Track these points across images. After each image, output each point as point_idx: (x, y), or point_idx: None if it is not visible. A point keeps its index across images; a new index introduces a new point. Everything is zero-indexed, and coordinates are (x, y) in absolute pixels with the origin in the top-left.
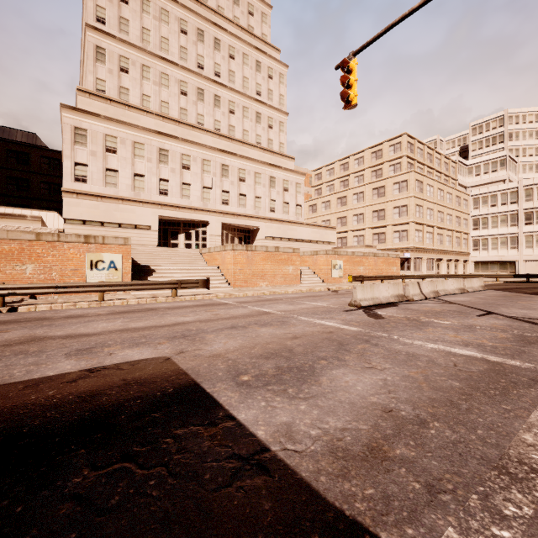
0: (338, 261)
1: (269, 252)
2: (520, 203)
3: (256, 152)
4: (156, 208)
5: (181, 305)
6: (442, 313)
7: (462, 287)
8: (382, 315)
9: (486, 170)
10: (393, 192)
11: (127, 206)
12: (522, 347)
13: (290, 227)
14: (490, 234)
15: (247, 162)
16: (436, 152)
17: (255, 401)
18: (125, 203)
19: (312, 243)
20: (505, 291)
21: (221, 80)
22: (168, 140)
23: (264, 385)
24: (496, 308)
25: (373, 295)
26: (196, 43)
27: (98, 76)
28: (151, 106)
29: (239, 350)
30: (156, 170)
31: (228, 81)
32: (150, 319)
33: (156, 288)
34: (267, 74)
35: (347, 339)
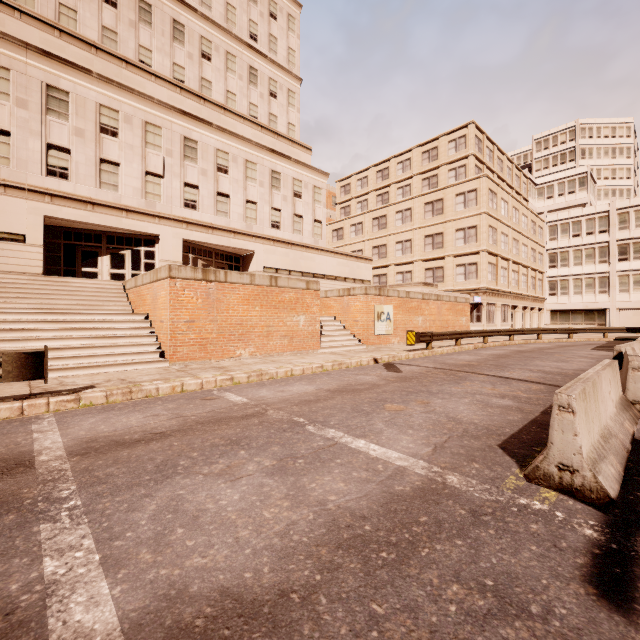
0: (385, 306)
1: (257, 286)
2: (613, 232)
3: (249, 129)
4: (40, 200)
5: None
6: None
7: None
8: None
9: (561, 191)
10: (456, 208)
11: None
12: None
13: (304, 254)
14: (572, 274)
15: (232, 141)
16: (507, 159)
17: None
18: None
19: (338, 281)
20: None
21: None
22: (68, 73)
23: None
24: None
25: (600, 422)
26: None
27: None
28: (36, 8)
29: None
30: (40, 126)
31: (199, 3)
32: None
33: None
34: (268, 10)
35: None
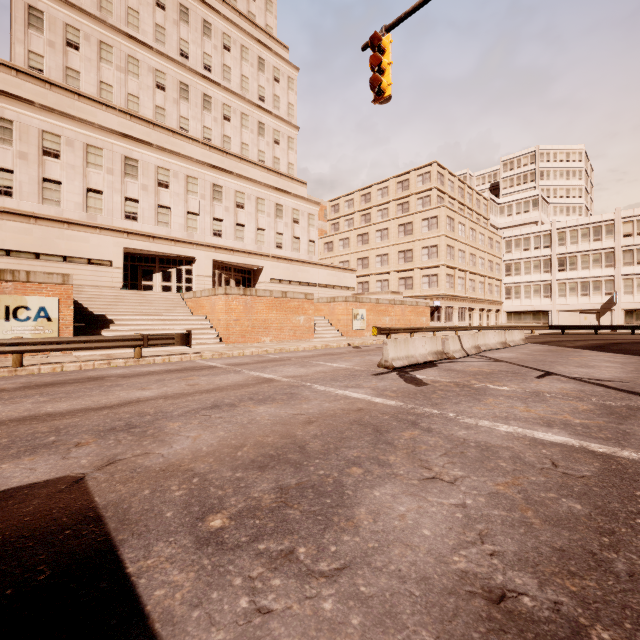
0: (360, 309)
1: (274, 298)
2: (554, 248)
3: (259, 172)
4: (120, 236)
5: (144, 371)
6: (495, 375)
7: (504, 340)
8: (422, 380)
9: (518, 210)
10: (422, 230)
11: (76, 232)
12: (619, 425)
13: (301, 268)
14: (523, 281)
15: (247, 184)
16: (468, 186)
17: (228, 595)
18: (73, 229)
19: (328, 288)
20: (547, 344)
21: (212, 75)
22: (138, 147)
23: (251, 540)
24: (551, 366)
25: (408, 352)
26: (178, 23)
27: (32, 49)
28: (114, 99)
29: (216, 453)
30: (120, 185)
31: (221, 79)
32: (84, 395)
33: (110, 347)
34: (273, 75)
35: (386, 421)
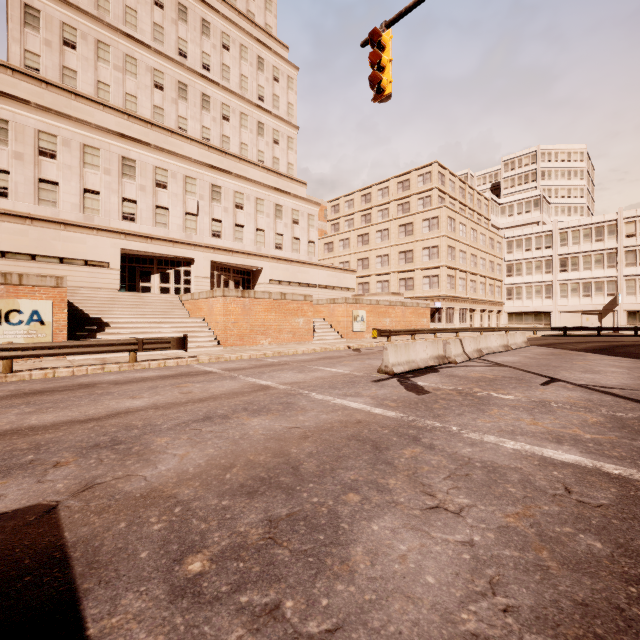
0: (360, 311)
1: (273, 300)
2: (555, 248)
3: (258, 172)
4: (118, 237)
5: (138, 377)
6: (498, 382)
7: (506, 343)
8: (424, 387)
9: (519, 210)
10: (423, 231)
11: (73, 233)
12: (633, 441)
13: (301, 269)
14: (524, 282)
15: (246, 184)
16: (469, 187)
17: None
18: (70, 230)
19: (328, 289)
20: (550, 347)
21: (211, 75)
22: (135, 147)
23: (232, 590)
24: (555, 371)
25: (409, 357)
26: (176, 22)
27: (28, 48)
28: (111, 98)
29: (202, 476)
30: (118, 186)
31: (220, 78)
32: (72, 405)
33: (104, 351)
34: (272, 75)
35: (385, 436)
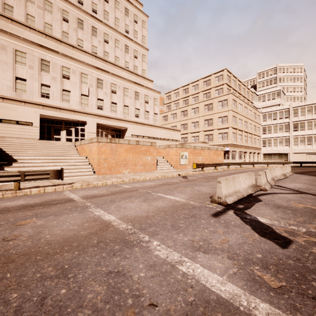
0: (184, 152)
1: (131, 145)
2: (291, 118)
3: (125, 73)
4: (38, 107)
5: (1, 207)
6: None
7: (284, 173)
8: (273, 228)
9: (268, 98)
10: (218, 107)
11: (8, 104)
12: None
13: (149, 128)
14: (273, 137)
15: (118, 79)
16: (242, 84)
17: None
18: (6, 102)
19: (165, 140)
20: (307, 175)
21: (97, 16)
22: (49, 53)
23: None
24: None
25: (235, 188)
26: None
27: None
28: (35, 25)
29: None
30: (38, 76)
31: (103, 18)
32: None
33: None
34: (133, 19)
35: None
